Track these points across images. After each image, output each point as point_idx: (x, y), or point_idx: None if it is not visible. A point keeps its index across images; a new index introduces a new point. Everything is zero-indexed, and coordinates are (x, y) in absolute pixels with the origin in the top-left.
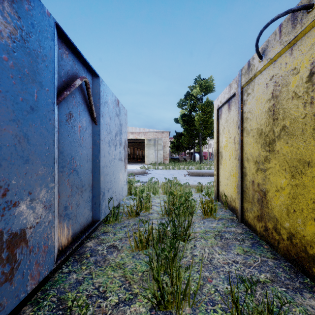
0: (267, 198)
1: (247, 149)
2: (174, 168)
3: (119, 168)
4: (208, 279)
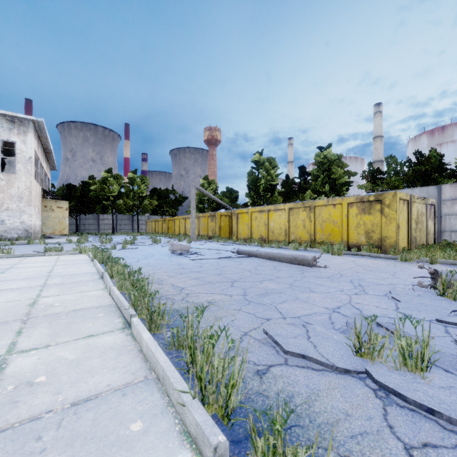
0: (416, 239)
1: (412, 225)
2: (119, 295)
3: None
4: None
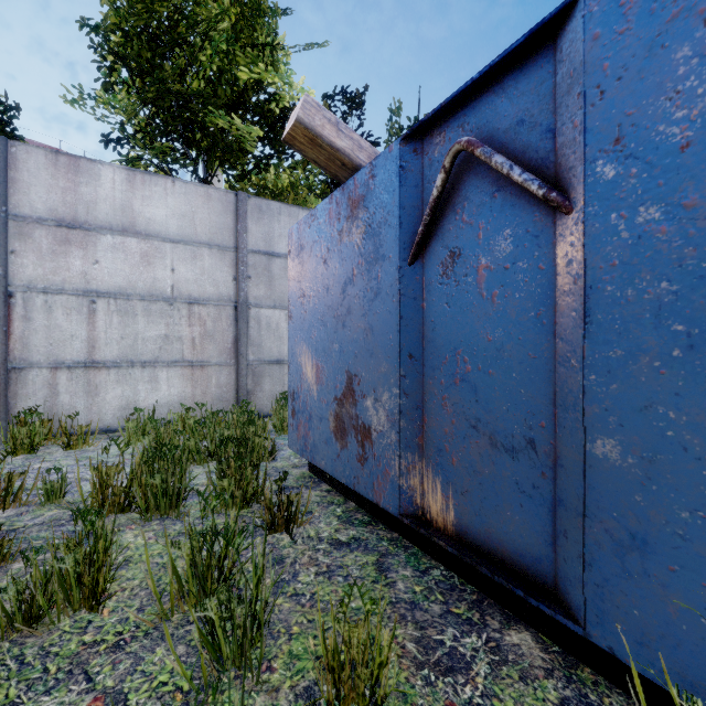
0: None
1: None
2: None
3: None
4: (101, 701)
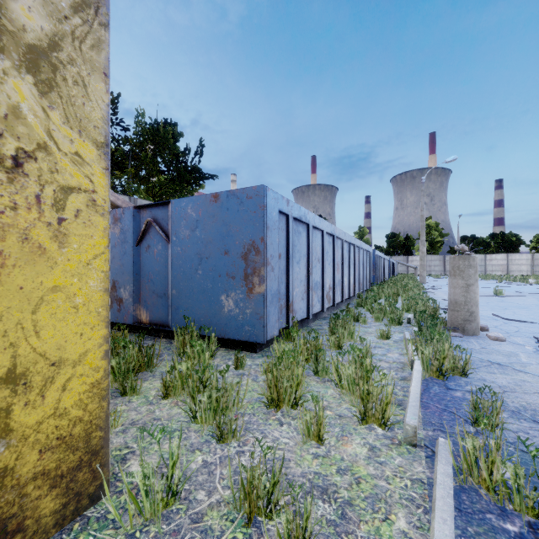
0: None
1: None
2: None
3: (222, 289)
4: None
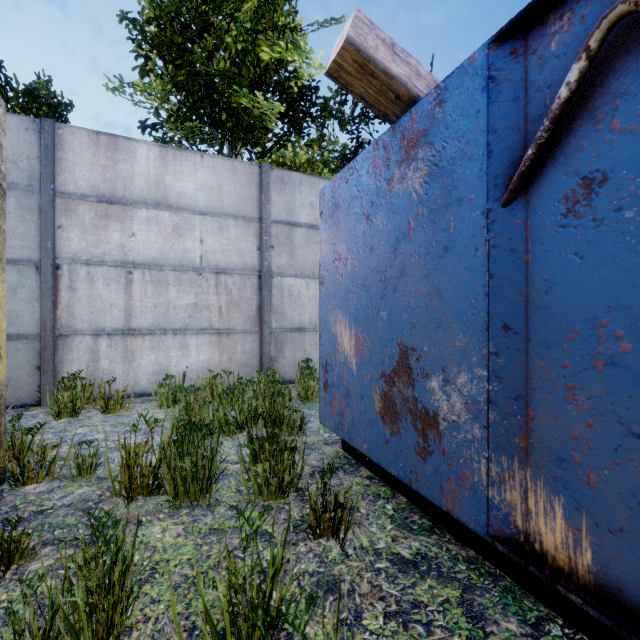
0: None
1: None
2: None
3: None
4: None
